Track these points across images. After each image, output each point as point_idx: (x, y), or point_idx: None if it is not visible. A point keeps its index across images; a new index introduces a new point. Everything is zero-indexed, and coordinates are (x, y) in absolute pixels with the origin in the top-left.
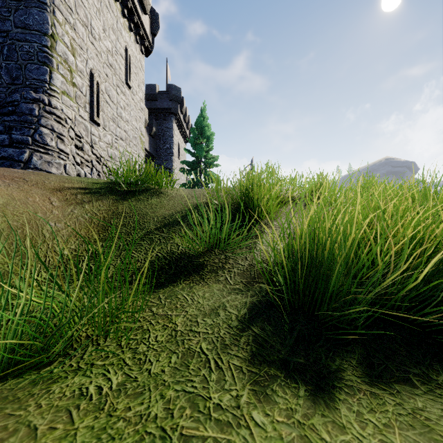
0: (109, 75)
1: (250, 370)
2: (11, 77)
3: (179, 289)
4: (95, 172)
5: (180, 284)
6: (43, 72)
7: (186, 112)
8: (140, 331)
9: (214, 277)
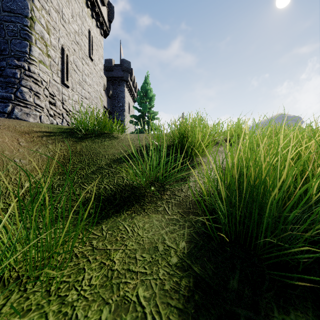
0: (76, 50)
1: None
2: None
3: (121, 220)
4: (65, 122)
5: (122, 214)
6: (25, 45)
7: (134, 80)
8: (75, 271)
9: (153, 207)
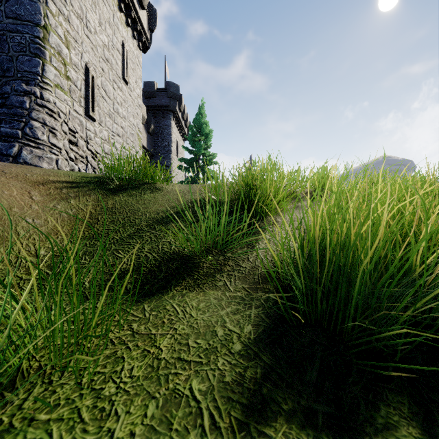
0: (105, 70)
1: (262, 431)
2: (2, 70)
3: (169, 298)
4: (91, 168)
5: (170, 290)
6: (36, 64)
7: (184, 110)
8: (112, 360)
9: (211, 282)
